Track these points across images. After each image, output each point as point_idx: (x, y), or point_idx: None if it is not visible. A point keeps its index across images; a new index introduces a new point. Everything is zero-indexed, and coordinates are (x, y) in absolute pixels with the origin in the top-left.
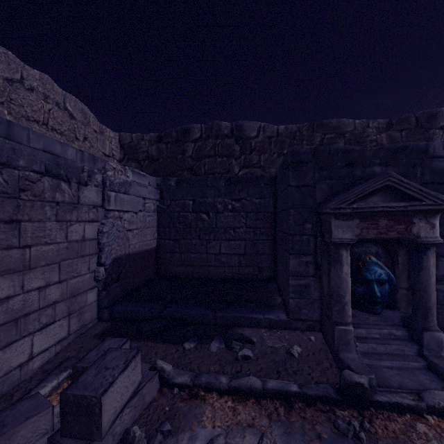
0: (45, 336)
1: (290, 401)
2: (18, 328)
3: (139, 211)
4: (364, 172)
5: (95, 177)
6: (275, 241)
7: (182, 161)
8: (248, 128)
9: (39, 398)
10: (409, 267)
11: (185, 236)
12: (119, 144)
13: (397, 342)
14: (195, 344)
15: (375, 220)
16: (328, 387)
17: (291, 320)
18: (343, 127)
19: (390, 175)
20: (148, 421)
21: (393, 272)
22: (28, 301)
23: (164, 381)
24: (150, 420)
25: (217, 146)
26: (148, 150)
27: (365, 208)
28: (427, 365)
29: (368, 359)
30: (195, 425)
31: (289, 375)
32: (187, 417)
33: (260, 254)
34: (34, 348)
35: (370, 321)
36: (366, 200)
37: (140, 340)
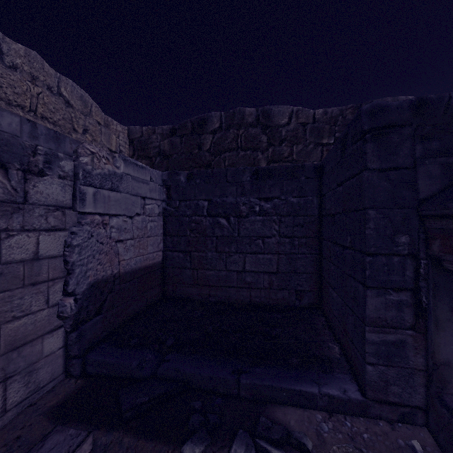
0: None
1: None
2: None
3: (136, 214)
4: None
5: (59, 164)
6: (321, 255)
7: (199, 157)
8: (277, 114)
9: None
10: None
11: (198, 248)
12: (128, 139)
13: None
14: (202, 448)
15: None
16: None
17: (368, 400)
18: None
19: None
20: None
21: None
22: None
23: None
24: None
25: (239, 137)
26: (159, 145)
27: None
28: None
29: None
30: None
31: None
32: None
33: (299, 273)
34: None
35: None
36: None
37: (113, 430)
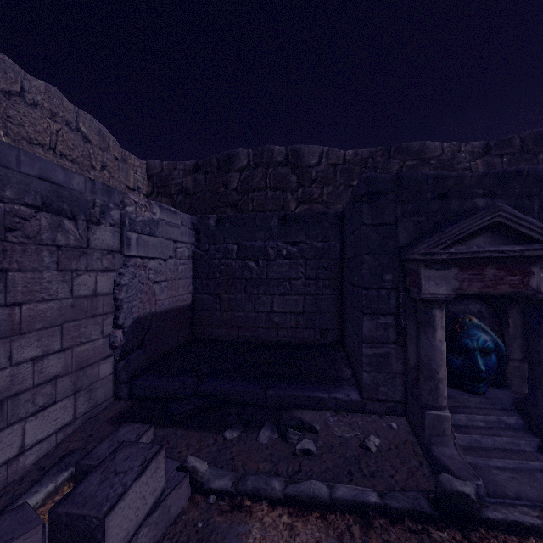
0: (42, 422)
1: (367, 516)
2: (4, 413)
3: (169, 257)
4: (463, 206)
5: (110, 213)
6: (343, 295)
7: (225, 196)
8: (308, 154)
9: (26, 511)
10: (523, 332)
11: (228, 290)
12: (147, 175)
13: (510, 433)
14: (239, 432)
15: (480, 269)
16: (419, 497)
17: (365, 400)
18: (428, 151)
19: (500, 209)
20: None
21: (501, 338)
22: (17, 376)
23: (196, 486)
24: (176, 542)
25: (268, 176)
26: (182, 182)
27: (466, 253)
28: None
29: (471, 455)
30: None
31: (365, 478)
32: (227, 539)
33: (323, 312)
34: (26, 438)
35: (471, 404)
36: (468, 243)
37: (167, 427)
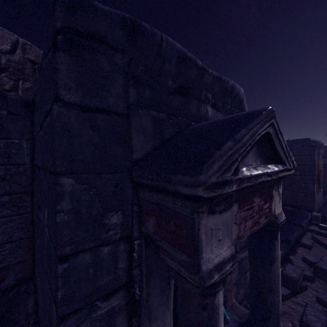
0: None
1: None
2: None
3: None
4: (199, 110)
5: None
6: None
7: None
8: None
9: None
10: None
11: None
12: None
13: None
14: None
15: (251, 200)
16: None
17: None
18: None
19: (275, 115)
20: None
21: None
22: None
23: None
24: None
25: None
26: None
27: (251, 179)
28: None
29: None
30: None
31: None
32: None
33: None
34: None
35: None
36: (245, 161)
37: None
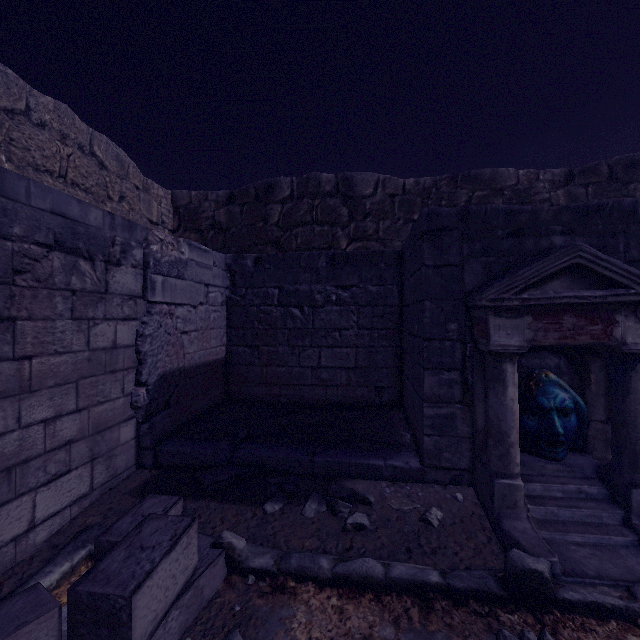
0: (54, 493)
1: (428, 598)
2: (11, 482)
3: (200, 304)
4: (538, 244)
5: (132, 253)
6: (401, 348)
7: (264, 232)
8: (361, 183)
9: (39, 593)
10: (607, 389)
11: (268, 342)
12: (172, 207)
13: (591, 504)
14: (281, 505)
15: (557, 317)
16: (486, 576)
17: (426, 468)
18: (501, 180)
19: (580, 249)
20: (207, 629)
21: (581, 396)
22: (27, 440)
23: (233, 565)
24: (210, 628)
25: (315, 208)
26: (214, 216)
27: (541, 299)
28: (638, 541)
29: (547, 530)
30: (281, 636)
31: (425, 556)
32: (268, 624)
33: (379, 367)
34: (37, 512)
35: (547, 471)
36: (543, 287)
37: (199, 499)
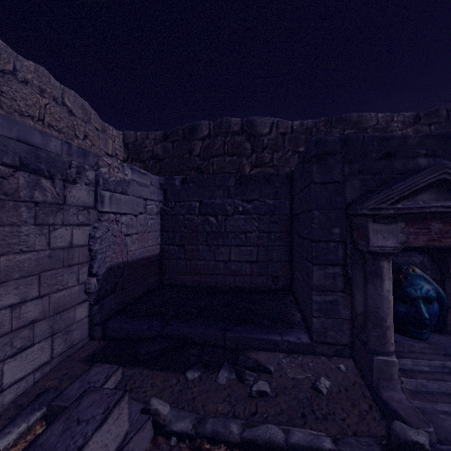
0: (20, 363)
1: None
2: None
3: (140, 213)
4: (406, 165)
5: (86, 174)
6: (292, 247)
7: (189, 161)
8: (260, 124)
9: None
10: None
11: (191, 242)
12: (123, 143)
13: None
14: (199, 373)
15: (426, 223)
16: (372, 443)
17: (314, 343)
18: (365, 121)
19: (447, 166)
20: None
21: (442, 287)
22: None
23: (158, 428)
24: None
25: (226, 144)
26: (153, 150)
27: (413, 208)
28: None
29: (418, 400)
30: None
31: (318, 421)
32: None
33: (274, 261)
34: (4, 379)
35: (415, 349)
36: (414, 199)
37: (135, 367)
